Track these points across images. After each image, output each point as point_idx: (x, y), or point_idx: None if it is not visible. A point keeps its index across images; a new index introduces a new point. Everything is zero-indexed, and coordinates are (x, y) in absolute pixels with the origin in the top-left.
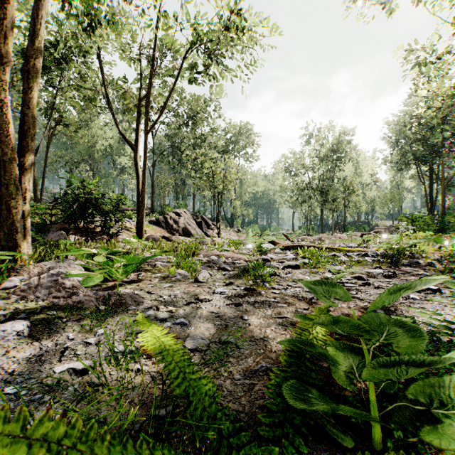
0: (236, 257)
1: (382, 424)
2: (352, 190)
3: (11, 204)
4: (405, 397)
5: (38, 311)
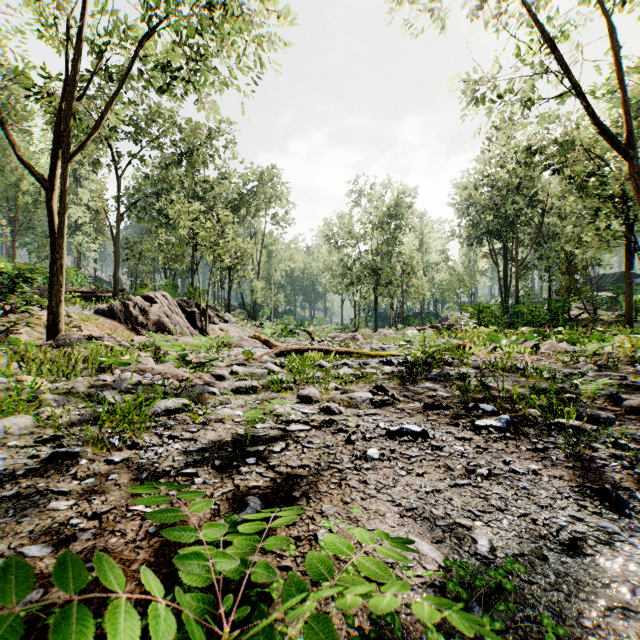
0: (172, 372)
1: None
2: (412, 270)
3: None
4: None
5: None
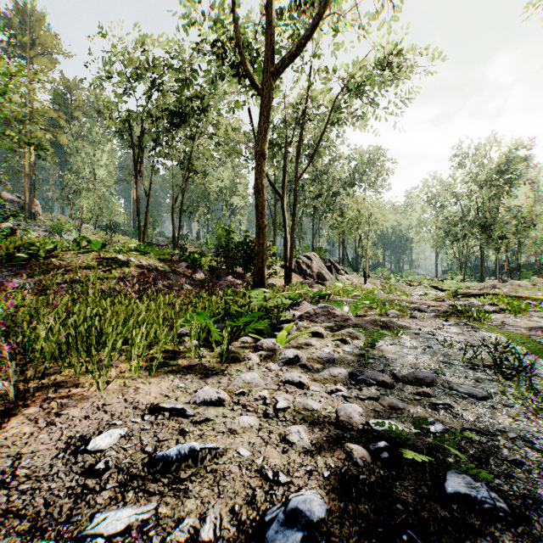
0: (418, 302)
1: None
2: (531, 223)
3: (263, 258)
4: None
5: (339, 327)
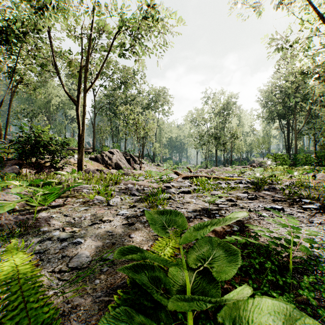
0: (147, 185)
1: None
2: (236, 136)
3: None
4: (216, 319)
5: None
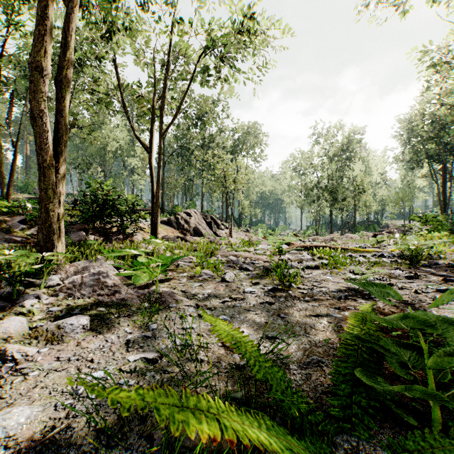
0: (254, 257)
1: (449, 404)
2: (363, 189)
3: (48, 207)
4: None
5: (89, 307)
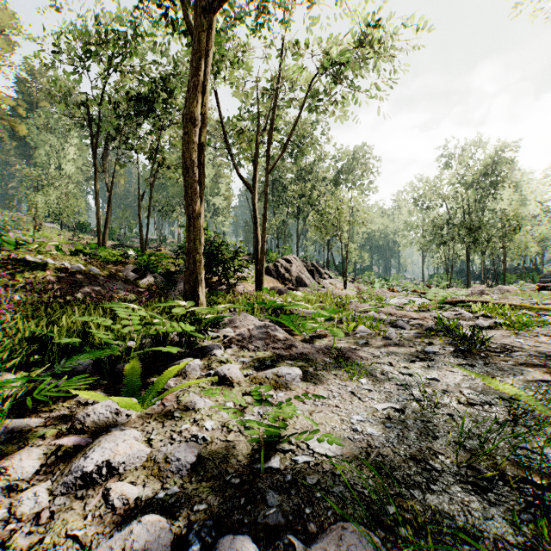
0: (398, 313)
1: None
2: (517, 225)
3: (195, 258)
4: None
5: (275, 359)
